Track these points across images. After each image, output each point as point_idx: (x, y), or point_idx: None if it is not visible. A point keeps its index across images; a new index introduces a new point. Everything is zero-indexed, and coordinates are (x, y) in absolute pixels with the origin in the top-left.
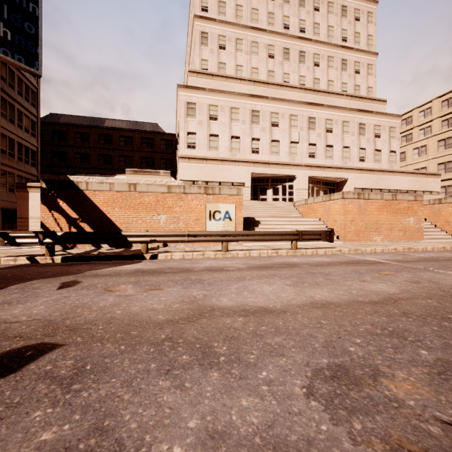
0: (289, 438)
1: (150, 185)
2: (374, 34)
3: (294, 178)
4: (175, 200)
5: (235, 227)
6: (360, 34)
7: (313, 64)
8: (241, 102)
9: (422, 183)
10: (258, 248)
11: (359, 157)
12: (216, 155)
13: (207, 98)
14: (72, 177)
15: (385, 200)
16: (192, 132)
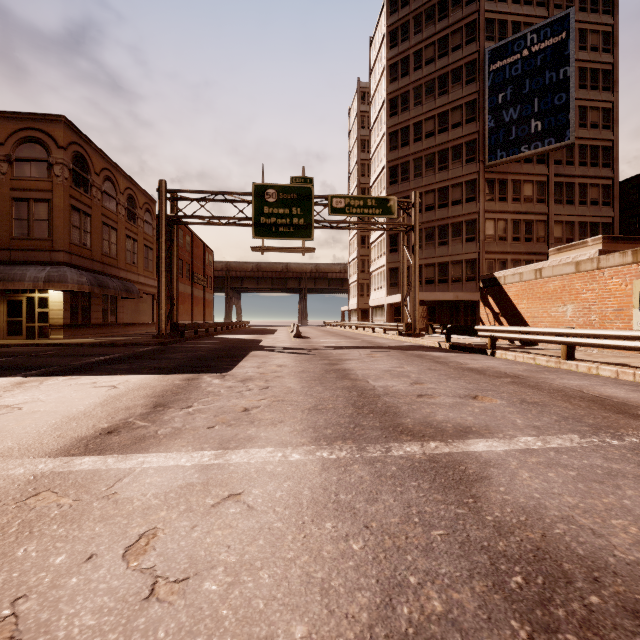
0: (269, 362)
1: (554, 267)
2: None
3: None
4: (585, 281)
5: None
6: None
7: None
8: None
9: None
10: None
11: None
12: None
13: None
14: (495, 274)
15: None
16: None
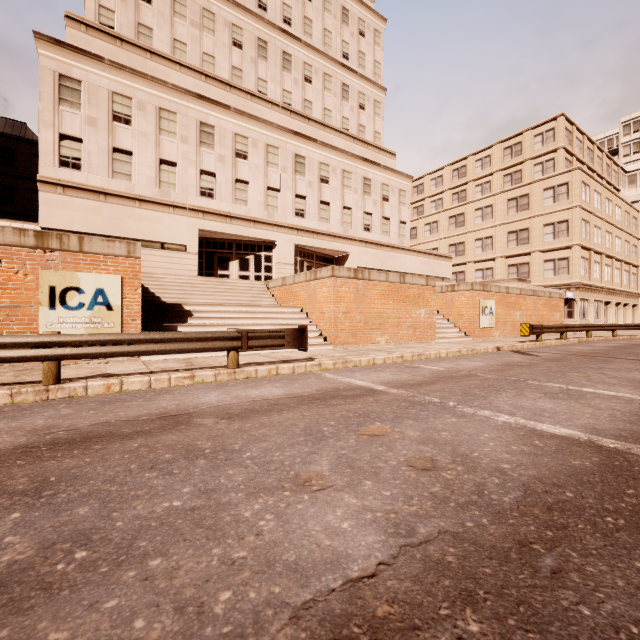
0: None
1: None
2: (382, 63)
3: (274, 245)
4: None
5: (122, 323)
6: (366, 56)
7: (303, 78)
8: (179, 103)
9: (434, 266)
10: (160, 369)
11: (363, 225)
12: (128, 189)
13: (109, 78)
14: None
15: (391, 282)
16: (72, 136)
